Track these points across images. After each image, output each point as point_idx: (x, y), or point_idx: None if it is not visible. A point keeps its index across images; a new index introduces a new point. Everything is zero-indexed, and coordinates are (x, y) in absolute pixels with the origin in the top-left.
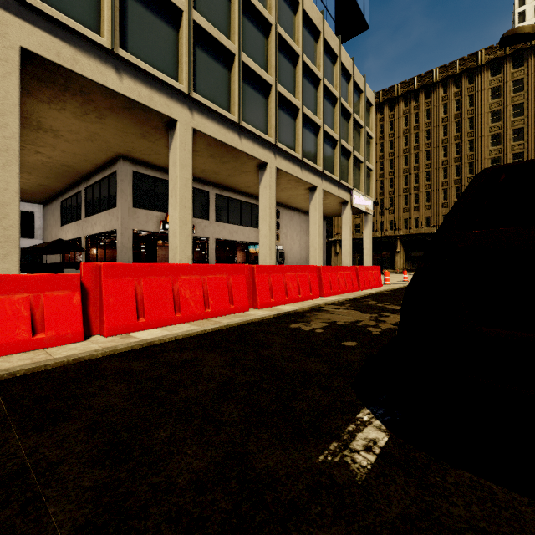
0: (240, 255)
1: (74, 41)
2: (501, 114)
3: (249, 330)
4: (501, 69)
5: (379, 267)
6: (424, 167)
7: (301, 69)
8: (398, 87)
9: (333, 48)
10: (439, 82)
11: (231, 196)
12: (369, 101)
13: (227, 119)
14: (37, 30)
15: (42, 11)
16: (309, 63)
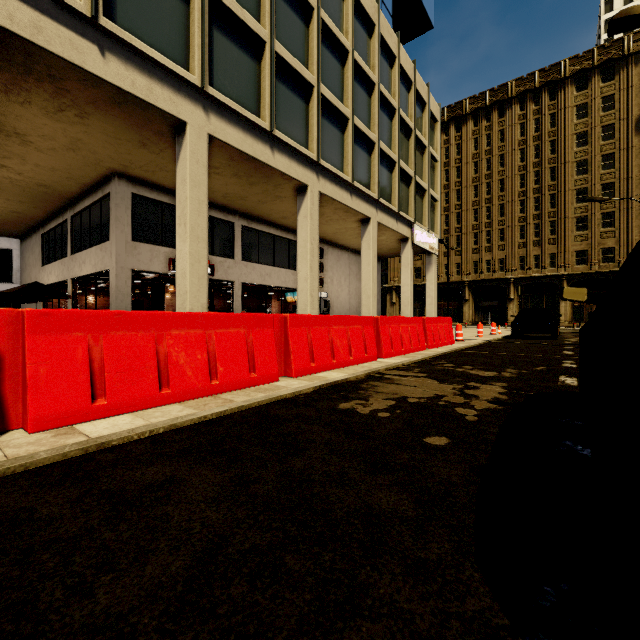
0: (275, 304)
1: (36, 1)
2: (588, 137)
3: (275, 415)
4: (589, 83)
5: (450, 319)
6: (497, 199)
7: (351, 69)
8: (466, 102)
9: (390, 47)
10: (515, 97)
11: (262, 230)
12: (433, 116)
13: (256, 125)
14: None
15: None
16: (361, 63)
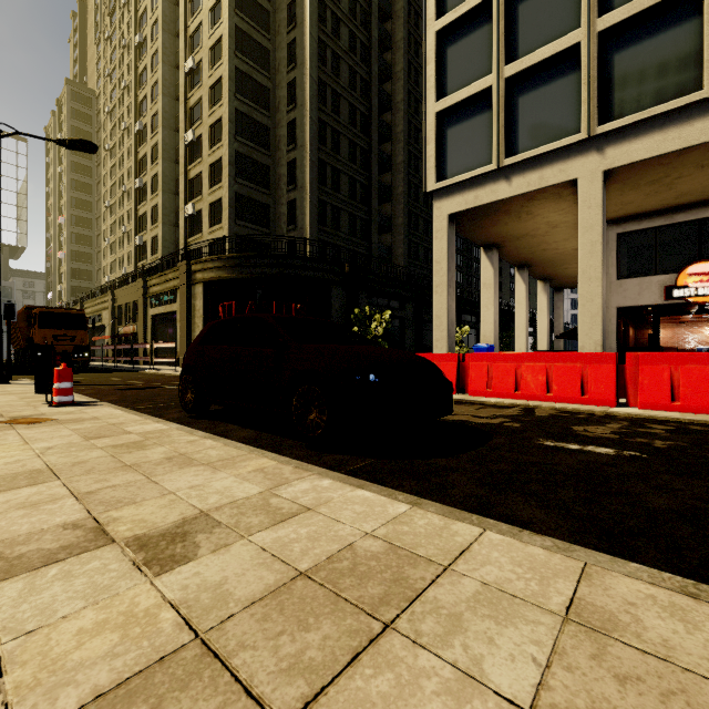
0: None
1: (476, 183)
2: None
3: None
4: None
5: None
6: None
7: None
8: None
9: None
10: None
11: None
12: None
13: (683, 107)
14: (455, 197)
15: (455, 183)
16: None
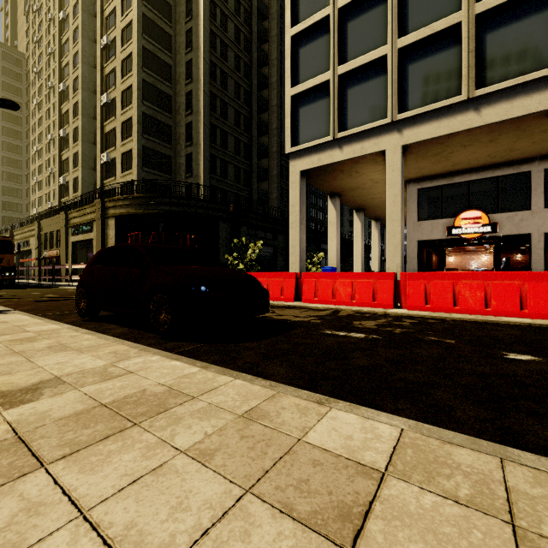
0: None
1: (319, 149)
2: None
3: None
4: None
5: None
6: None
7: None
8: None
9: None
10: None
11: None
12: None
13: (450, 105)
14: (305, 158)
15: (304, 148)
16: None
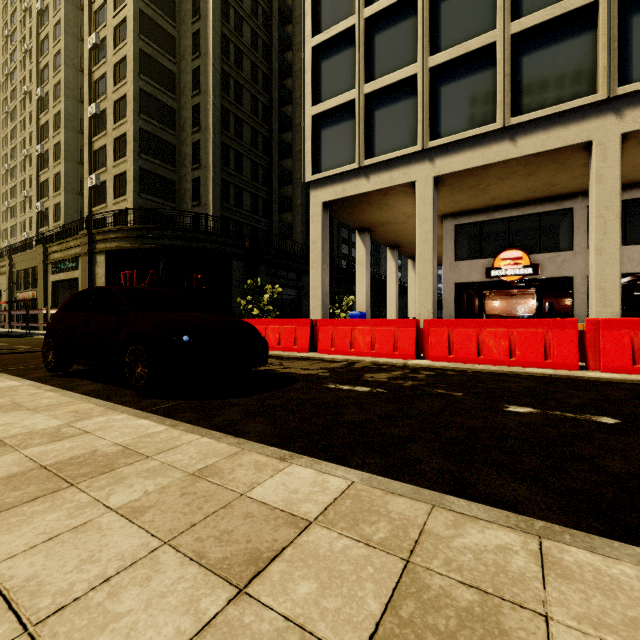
0: None
1: (343, 178)
2: None
3: None
4: None
5: None
6: None
7: None
8: None
9: None
10: None
11: (632, 197)
12: None
13: (485, 133)
14: (328, 188)
15: (327, 176)
16: None
